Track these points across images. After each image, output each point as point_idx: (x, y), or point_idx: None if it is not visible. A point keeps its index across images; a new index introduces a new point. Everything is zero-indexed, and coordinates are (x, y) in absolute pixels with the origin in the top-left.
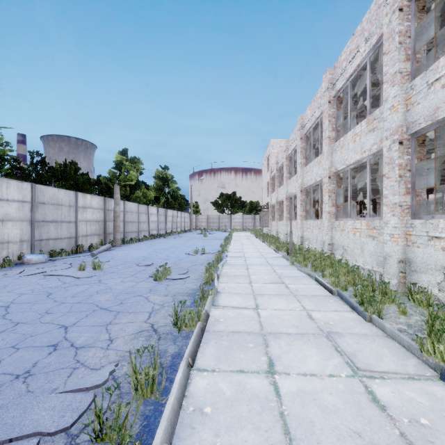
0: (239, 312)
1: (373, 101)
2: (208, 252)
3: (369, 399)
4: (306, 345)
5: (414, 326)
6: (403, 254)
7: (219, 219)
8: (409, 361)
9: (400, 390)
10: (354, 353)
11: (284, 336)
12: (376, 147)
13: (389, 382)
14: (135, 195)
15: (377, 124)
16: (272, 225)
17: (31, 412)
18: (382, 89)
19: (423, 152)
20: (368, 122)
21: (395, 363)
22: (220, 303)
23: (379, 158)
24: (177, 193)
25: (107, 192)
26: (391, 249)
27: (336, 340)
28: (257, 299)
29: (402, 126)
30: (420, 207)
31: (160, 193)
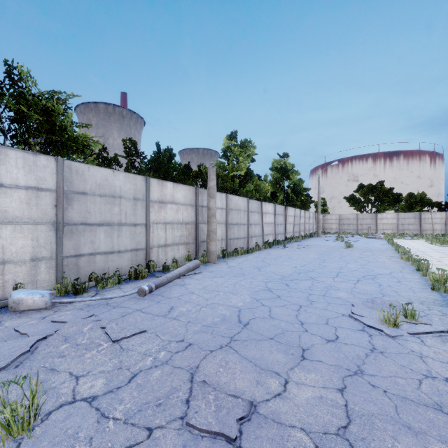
0: None
1: None
2: (416, 312)
3: None
4: None
5: None
6: None
7: (357, 219)
8: None
9: None
10: None
11: None
12: None
13: None
14: (246, 189)
15: None
16: None
17: None
18: None
19: None
20: None
21: None
22: None
23: None
24: (300, 186)
25: None
26: None
27: None
28: None
29: None
30: None
31: (278, 188)
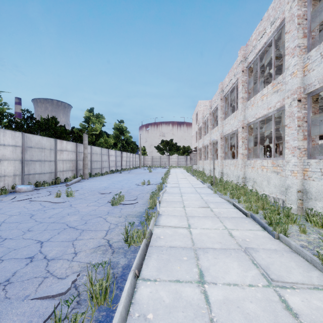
0: (175, 230)
1: (275, 71)
2: (152, 183)
3: (283, 307)
4: (229, 258)
5: (313, 243)
6: (301, 185)
7: (160, 159)
8: (312, 273)
9: (308, 299)
10: (267, 266)
11: (211, 250)
12: (279, 104)
13: (298, 291)
14: (99, 141)
15: (280, 87)
16: (199, 163)
17: (5, 317)
18: (283, 61)
19: (317, 107)
20: (273, 85)
21: (302, 275)
22: (161, 223)
23: (280, 113)
24: (130, 140)
25: (78, 139)
26: (291, 182)
27: (252, 254)
28: (189, 220)
29: (300, 87)
30: (314, 150)
31: (118, 140)
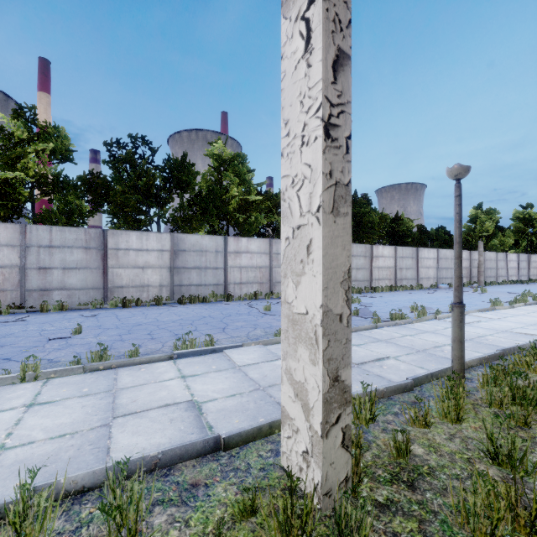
0: None
1: None
2: None
3: None
4: None
5: None
6: None
7: None
8: None
9: None
10: None
11: None
12: None
13: None
14: (491, 244)
15: None
16: None
17: None
18: None
19: None
20: None
21: None
22: None
23: None
24: None
25: (466, 244)
26: None
27: None
28: None
29: None
30: None
31: (520, 236)
